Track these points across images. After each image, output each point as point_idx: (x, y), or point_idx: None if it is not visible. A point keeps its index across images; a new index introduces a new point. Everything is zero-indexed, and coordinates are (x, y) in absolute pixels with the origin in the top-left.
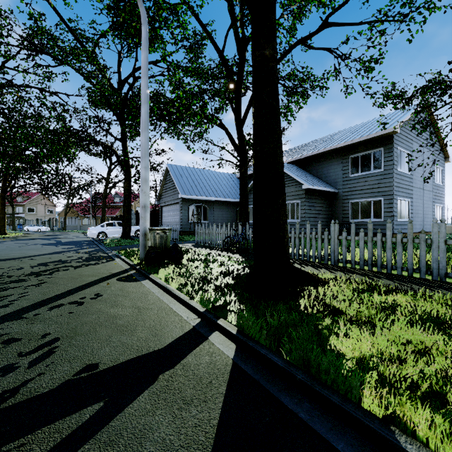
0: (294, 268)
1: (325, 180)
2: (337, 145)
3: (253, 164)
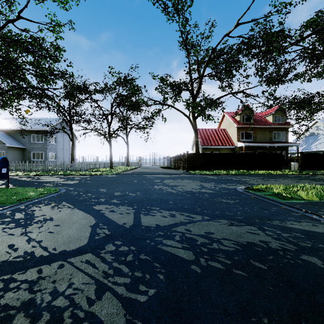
0: None
1: (20, 142)
2: (25, 129)
3: None
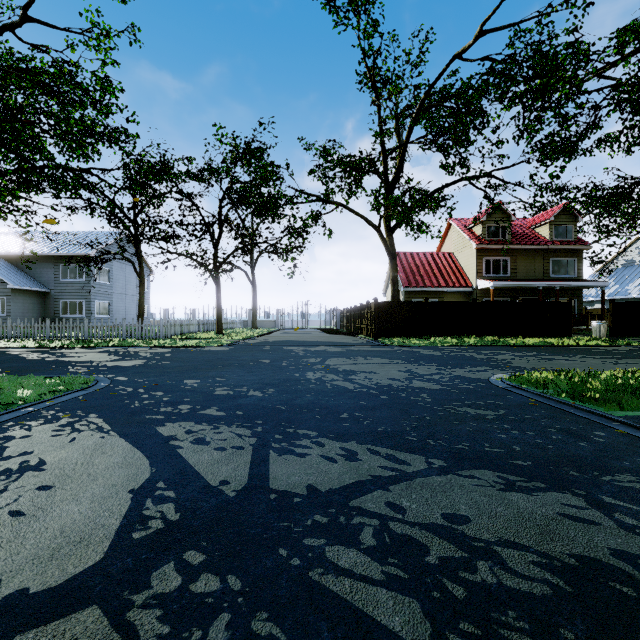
0: None
1: (38, 279)
2: (48, 253)
3: None
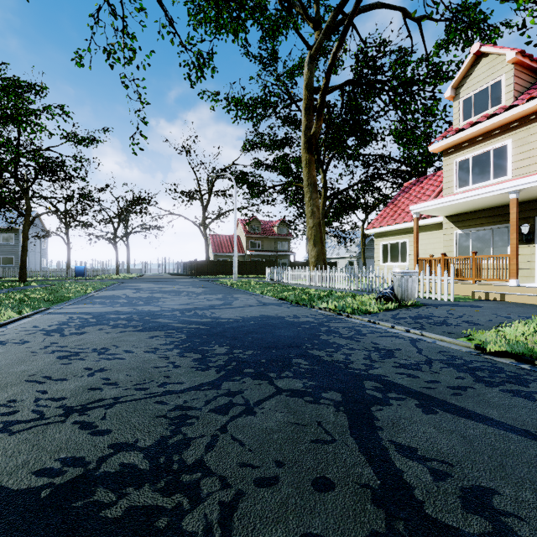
0: None
1: None
2: None
3: None
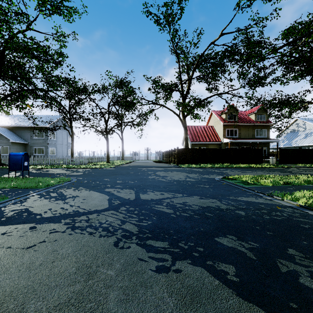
0: (2, 163)
1: (23, 138)
2: (27, 126)
3: None
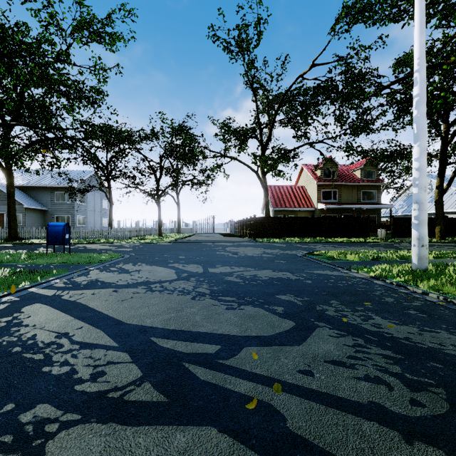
0: (20, 237)
1: (40, 202)
2: (47, 185)
3: (8, 214)
